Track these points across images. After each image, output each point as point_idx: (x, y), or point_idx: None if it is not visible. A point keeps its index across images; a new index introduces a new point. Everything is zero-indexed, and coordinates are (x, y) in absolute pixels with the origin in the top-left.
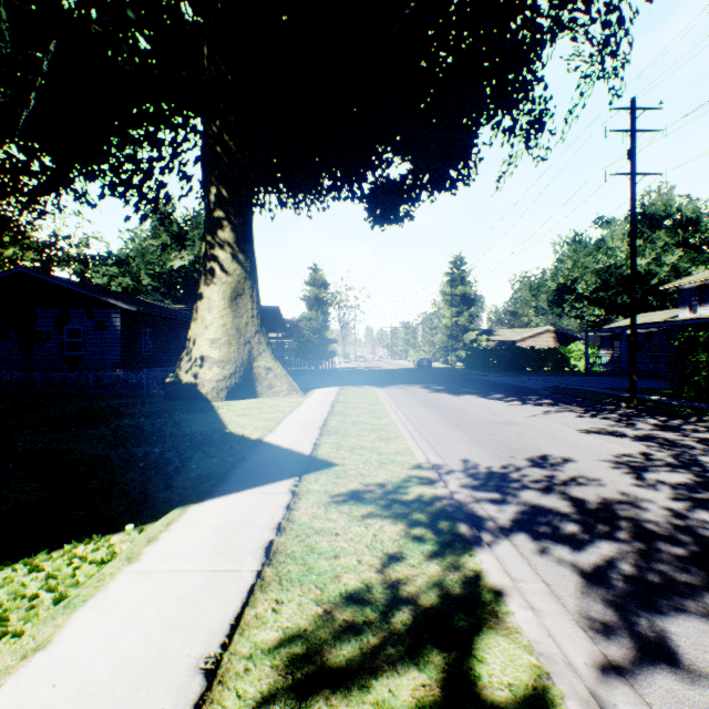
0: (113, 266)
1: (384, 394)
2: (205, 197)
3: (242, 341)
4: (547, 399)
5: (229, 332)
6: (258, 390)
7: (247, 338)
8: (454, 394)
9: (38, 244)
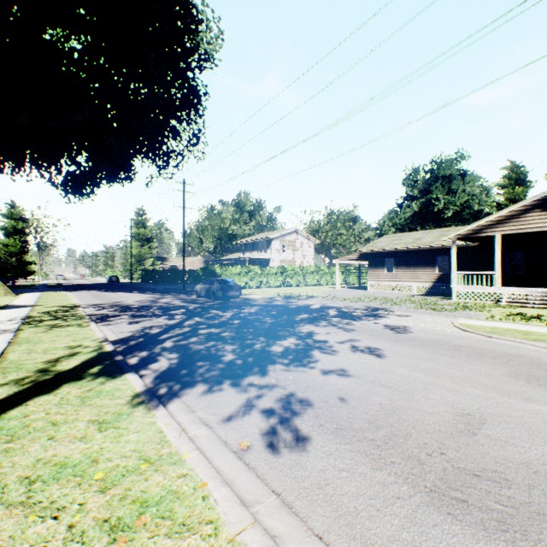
0: None
1: (73, 294)
2: None
3: None
4: (156, 292)
5: None
6: None
7: None
8: (114, 292)
9: None
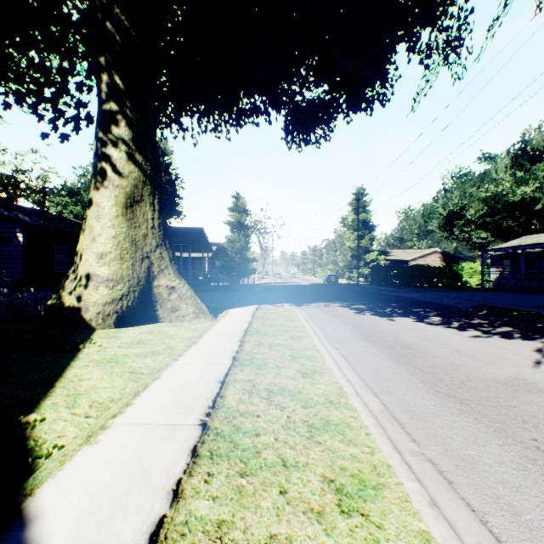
0: (66, 196)
1: (306, 317)
2: (97, 87)
3: (138, 256)
4: (501, 324)
5: (122, 245)
6: (159, 313)
7: (145, 252)
8: (385, 317)
9: (2, 177)
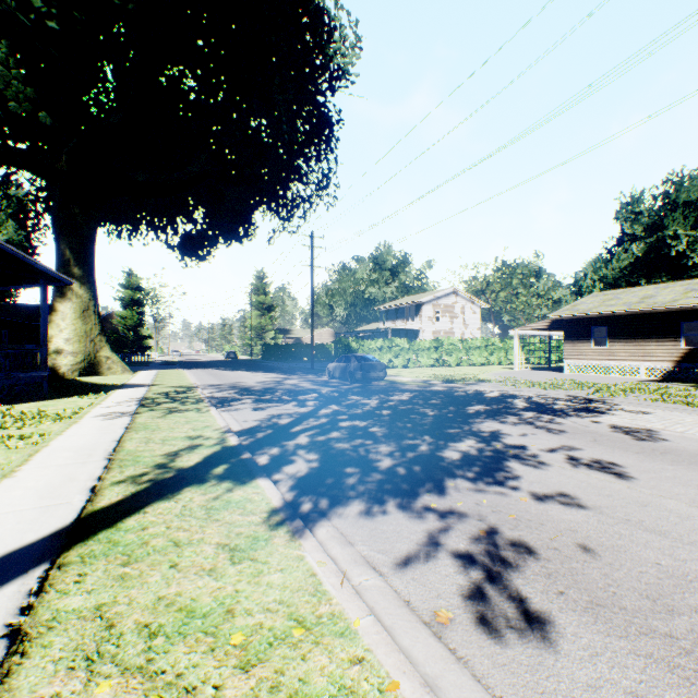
0: None
1: (190, 372)
2: (58, 244)
3: (89, 340)
4: (279, 371)
5: (80, 334)
6: (101, 371)
7: (93, 338)
8: (233, 371)
9: None
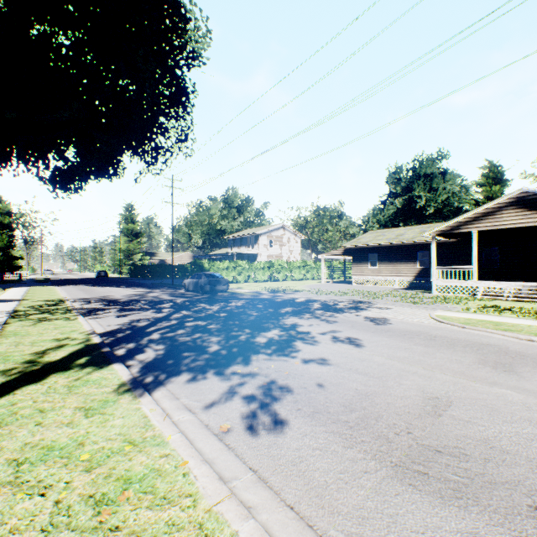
0: None
1: (61, 288)
2: None
3: None
4: (144, 286)
5: None
6: None
7: None
8: (102, 287)
9: None
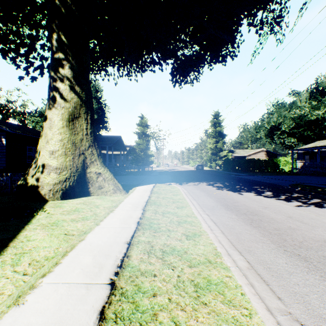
0: (38, 117)
1: (185, 192)
2: (50, 43)
3: (76, 153)
4: (313, 197)
5: (66, 146)
6: (90, 190)
7: (81, 150)
8: (236, 192)
9: None
